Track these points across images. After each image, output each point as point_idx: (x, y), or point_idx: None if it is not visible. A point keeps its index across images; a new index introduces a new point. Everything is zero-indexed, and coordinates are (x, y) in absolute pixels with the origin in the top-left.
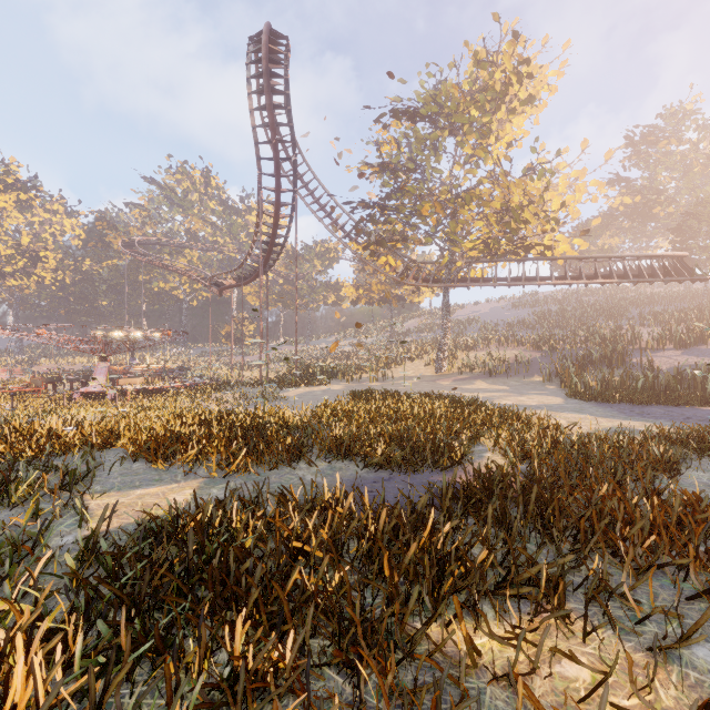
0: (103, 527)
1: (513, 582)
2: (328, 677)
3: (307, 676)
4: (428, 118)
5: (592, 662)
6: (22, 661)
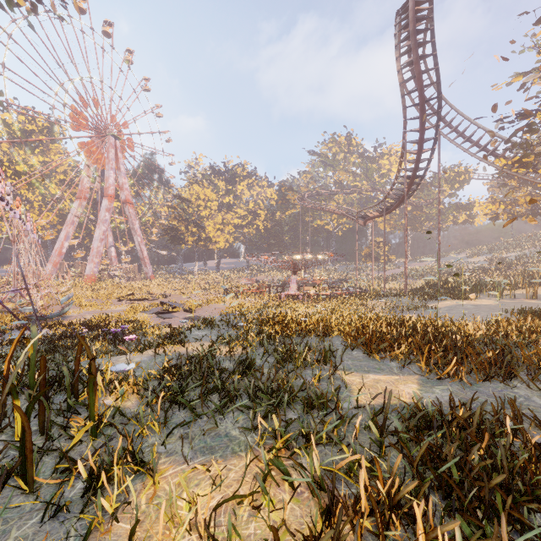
0: (365, 401)
1: None
2: None
3: None
4: None
5: None
6: (422, 526)
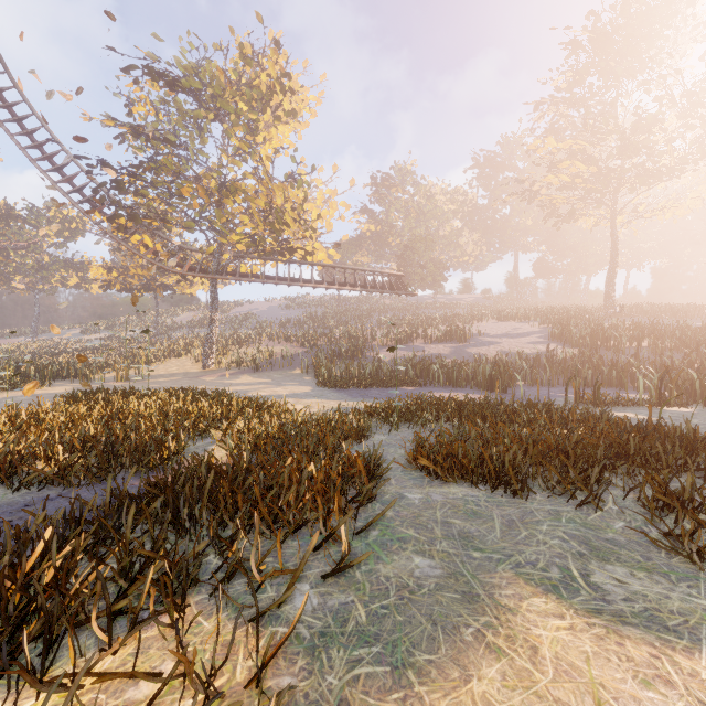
0: None
1: (126, 596)
2: None
3: None
4: (192, 92)
5: (181, 664)
6: None
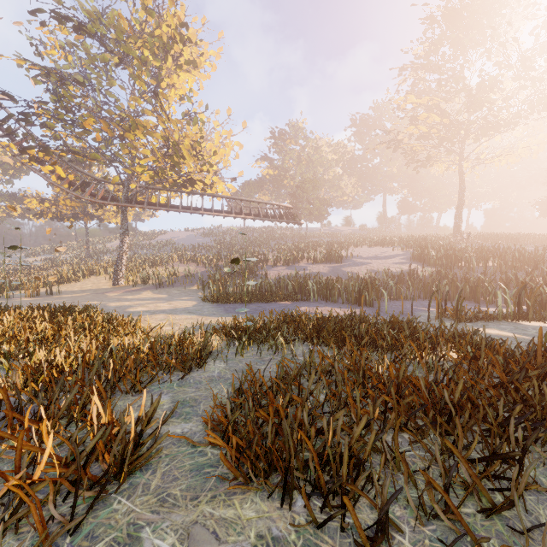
0: None
1: None
2: None
3: None
4: (98, 37)
5: None
6: None
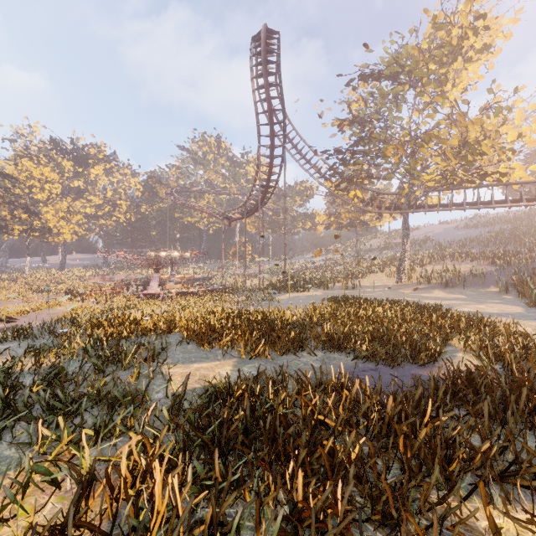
0: (179, 389)
1: (519, 473)
2: (365, 528)
3: (360, 526)
4: (391, 76)
5: None
6: (160, 479)
